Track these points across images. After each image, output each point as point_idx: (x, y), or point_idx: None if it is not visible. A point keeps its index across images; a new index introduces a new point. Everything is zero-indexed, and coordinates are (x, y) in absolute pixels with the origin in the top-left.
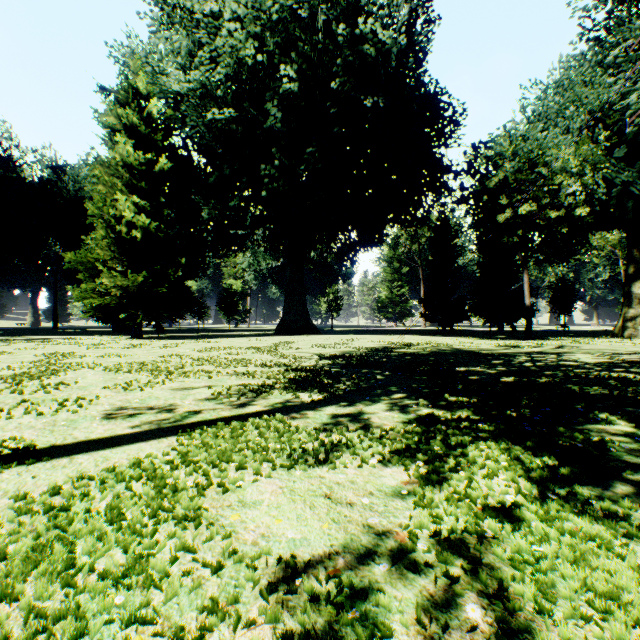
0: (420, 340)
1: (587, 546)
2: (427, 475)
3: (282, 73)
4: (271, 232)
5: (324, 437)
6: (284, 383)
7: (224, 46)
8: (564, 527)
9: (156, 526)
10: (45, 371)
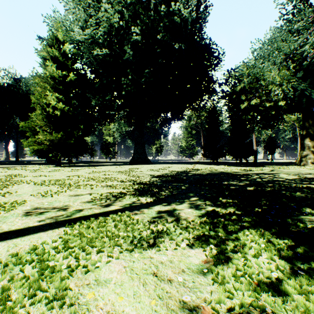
0: (202, 167)
1: None
2: (218, 256)
3: (132, 31)
4: (127, 113)
5: (153, 227)
6: (132, 191)
7: (103, 17)
8: None
9: (31, 307)
10: (1, 185)
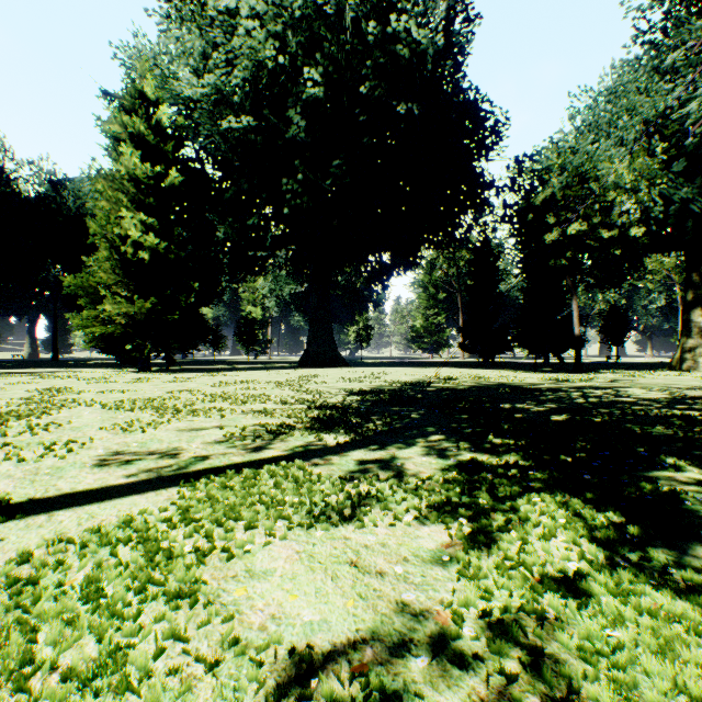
0: (459, 373)
1: (672, 630)
2: (472, 536)
3: (306, 76)
4: (294, 254)
5: (351, 488)
6: (306, 423)
7: (242, 47)
8: (641, 604)
9: (142, 605)
10: (36, 409)
